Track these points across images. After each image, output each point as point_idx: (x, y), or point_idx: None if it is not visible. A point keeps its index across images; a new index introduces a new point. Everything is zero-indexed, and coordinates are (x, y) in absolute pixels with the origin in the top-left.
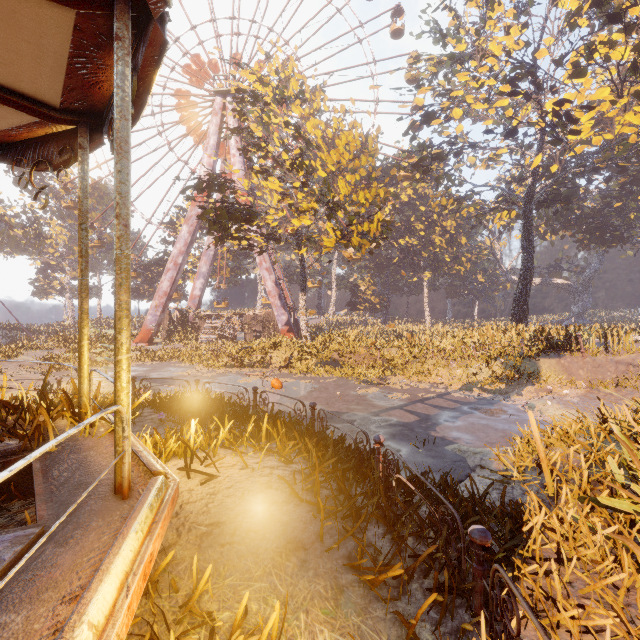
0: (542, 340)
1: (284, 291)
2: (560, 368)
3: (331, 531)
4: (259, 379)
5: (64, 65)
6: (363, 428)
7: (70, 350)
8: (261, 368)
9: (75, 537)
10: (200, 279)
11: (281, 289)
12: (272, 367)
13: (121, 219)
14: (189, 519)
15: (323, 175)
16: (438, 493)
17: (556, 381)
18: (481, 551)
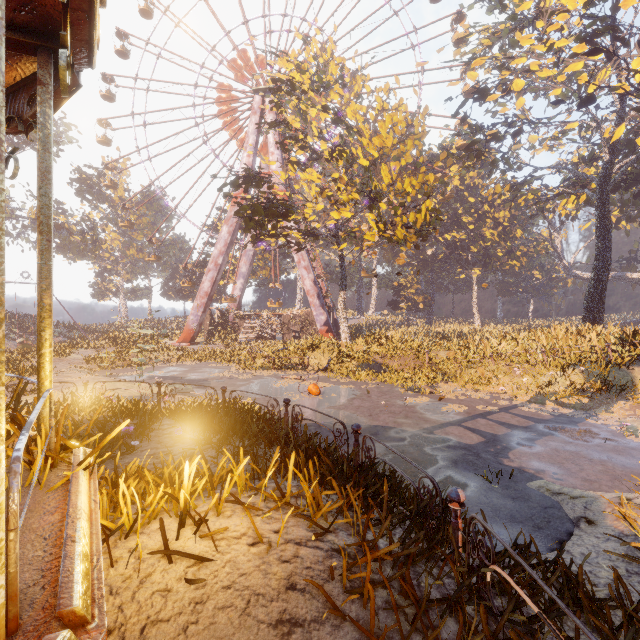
0: (635, 344)
1: (323, 290)
2: None
3: None
4: (296, 383)
5: None
6: (415, 450)
7: (116, 349)
8: (298, 370)
9: None
10: (240, 279)
11: (320, 288)
12: (310, 370)
13: None
14: None
15: (364, 163)
16: None
17: None
18: None
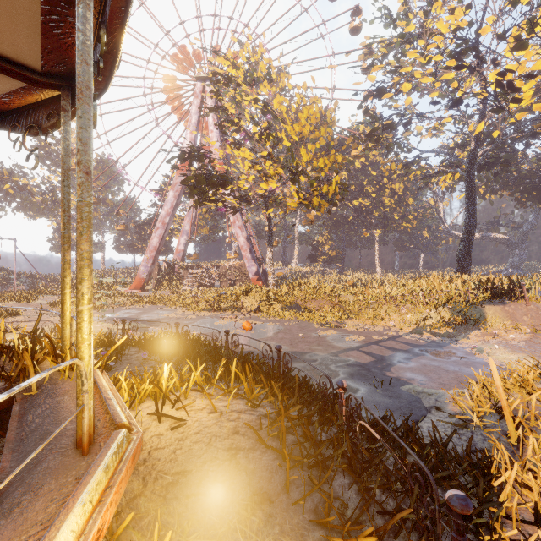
0: (487, 288)
1: (254, 246)
2: (505, 314)
3: (297, 481)
4: (232, 321)
5: (38, 24)
6: (324, 367)
7: None
8: (234, 312)
9: (21, 504)
10: (184, 236)
11: (251, 244)
12: (243, 311)
13: (82, 166)
14: (156, 467)
15: (287, 145)
16: (407, 447)
17: (501, 326)
18: (462, 521)
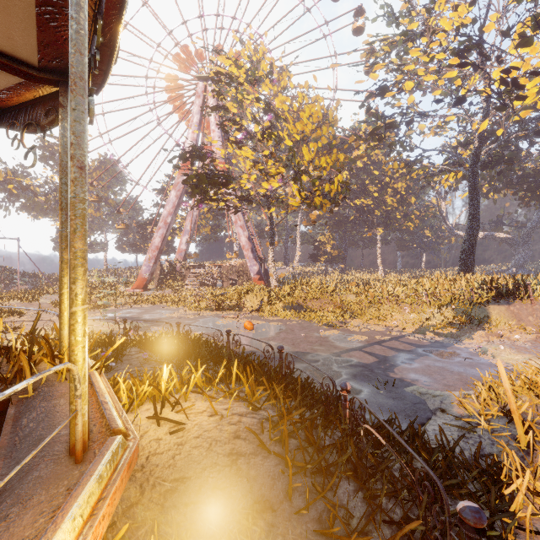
0: (491, 288)
1: (256, 245)
2: (509, 314)
3: (300, 488)
4: (234, 321)
5: (33, 15)
6: (326, 368)
7: None
8: (236, 311)
9: (8, 518)
10: (186, 236)
11: (253, 243)
12: (245, 310)
13: (75, 160)
14: (154, 473)
15: (289, 144)
16: (415, 454)
17: (506, 326)
18: (475, 534)
